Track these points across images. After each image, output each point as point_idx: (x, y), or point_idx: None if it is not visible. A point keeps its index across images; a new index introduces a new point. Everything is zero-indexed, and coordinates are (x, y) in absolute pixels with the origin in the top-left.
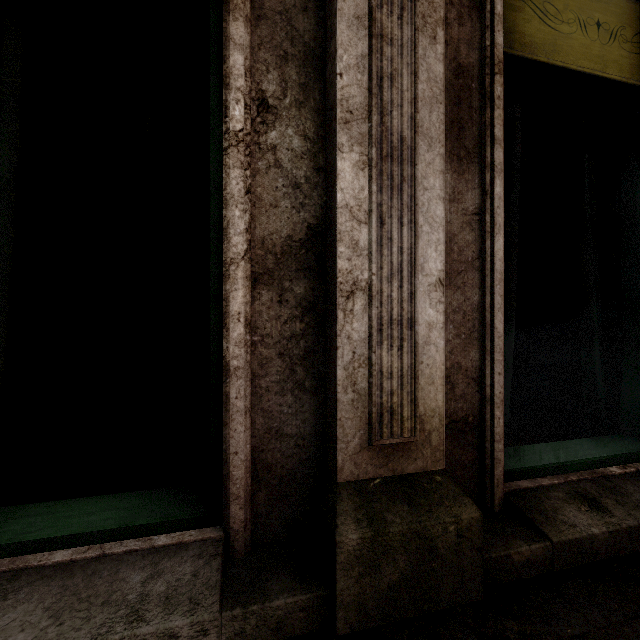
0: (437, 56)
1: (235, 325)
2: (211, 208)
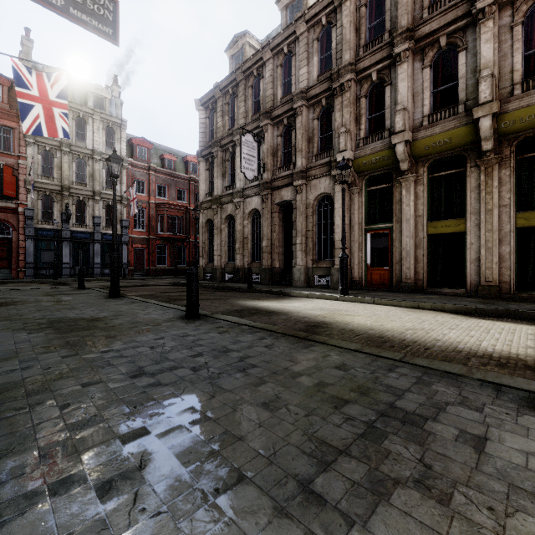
0: (496, 236)
1: (467, 268)
2: (465, 255)
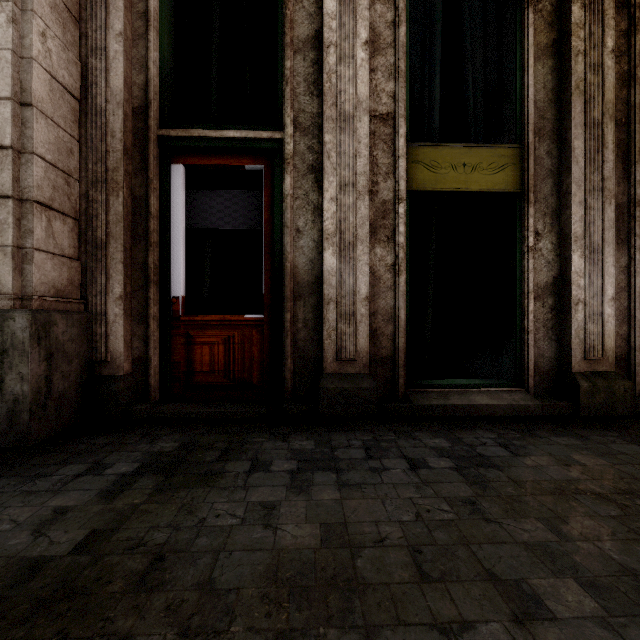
0: (611, 210)
1: (530, 315)
2: (517, 273)
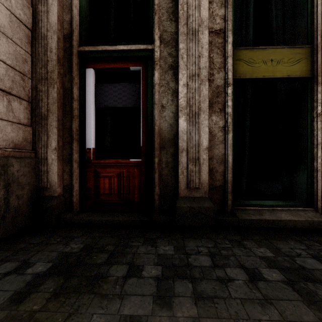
0: None
1: (319, 159)
2: (308, 131)
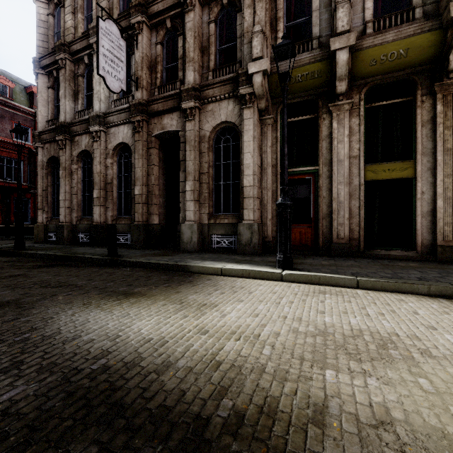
0: None
1: (418, 223)
2: (413, 208)
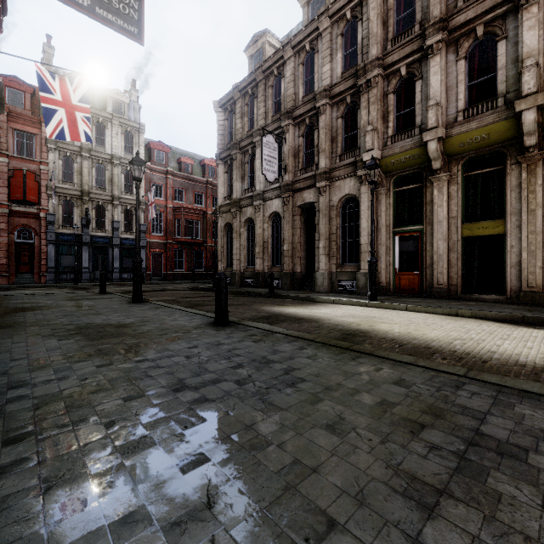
0: (540, 238)
1: (507, 272)
2: (504, 259)
